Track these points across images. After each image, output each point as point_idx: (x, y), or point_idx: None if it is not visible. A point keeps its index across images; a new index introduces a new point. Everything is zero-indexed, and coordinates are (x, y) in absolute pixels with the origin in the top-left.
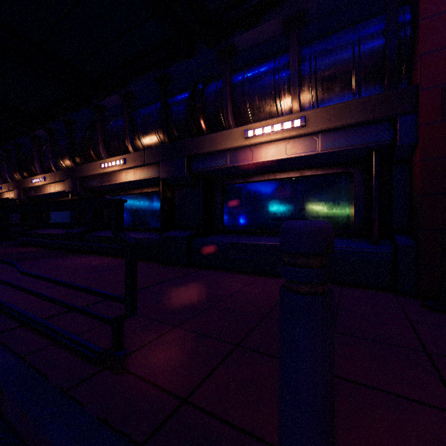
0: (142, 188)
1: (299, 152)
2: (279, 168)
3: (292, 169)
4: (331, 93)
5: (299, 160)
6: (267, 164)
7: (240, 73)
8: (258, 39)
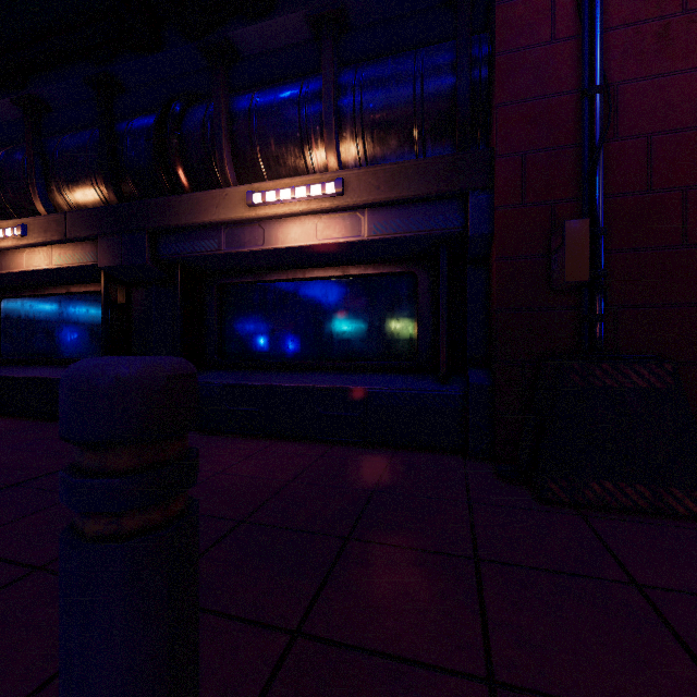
0: (69, 285)
1: (336, 236)
2: (310, 262)
3: (330, 264)
4: (385, 147)
5: (337, 249)
6: (288, 252)
7: (246, 95)
8: (274, 42)
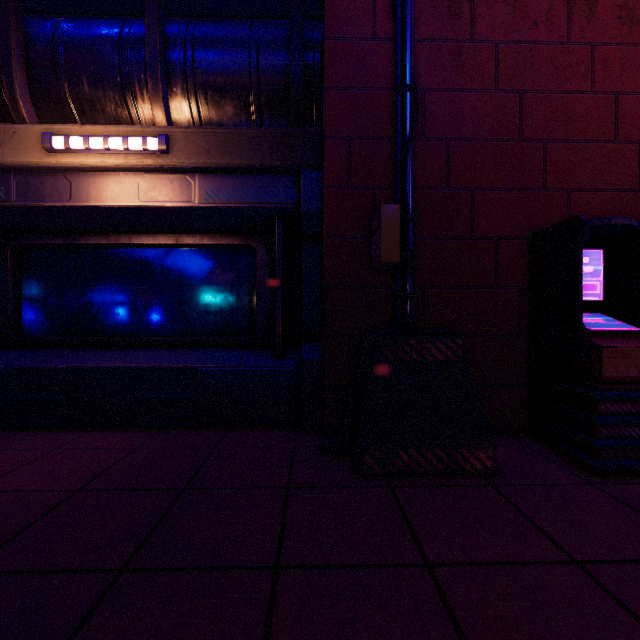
0: None
1: (162, 199)
2: (135, 226)
3: (160, 230)
4: (221, 112)
5: (166, 214)
6: (105, 212)
7: (50, 19)
8: None
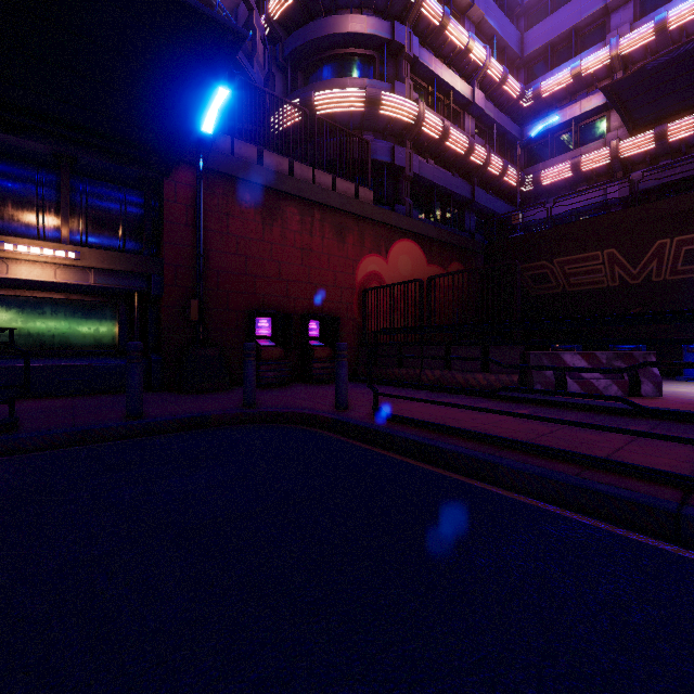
0: None
1: (71, 279)
2: (42, 288)
3: (57, 291)
4: (101, 234)
5: (69, 286)
6: (28, 282)
7: None
8: (15, 143)
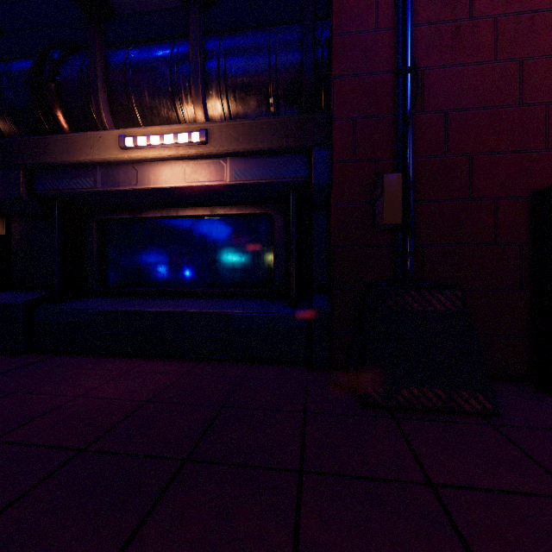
0: None
1: (202, 179)
2: (181, 201)
3: (199, 204)
4: (246, 106)
5: (204, 192)
6: (160, 192)
7: (123, 49)
8: (148, 4)
